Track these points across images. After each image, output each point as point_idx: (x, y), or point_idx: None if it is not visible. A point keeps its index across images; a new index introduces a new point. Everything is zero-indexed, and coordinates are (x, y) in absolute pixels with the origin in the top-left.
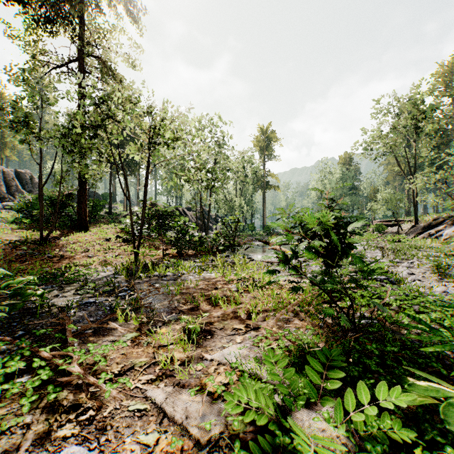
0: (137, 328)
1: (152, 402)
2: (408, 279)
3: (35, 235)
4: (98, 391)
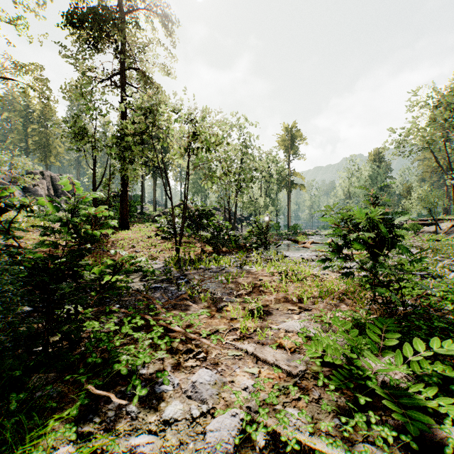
0: (207, 306)
1: (244, 352)
2: (450, 276)
3: None
4: (199, 343)
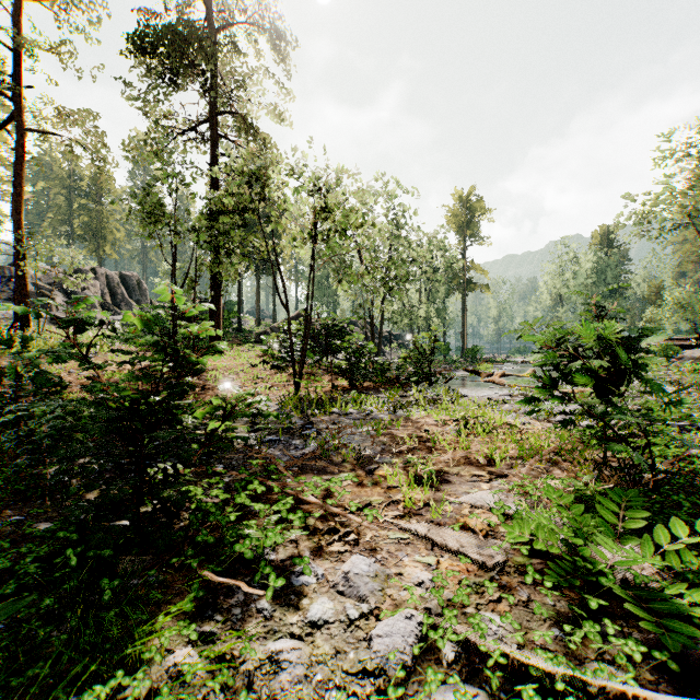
0: (350, 468)
1: (412, 534)
2: None
3: None
4: (345, 521)
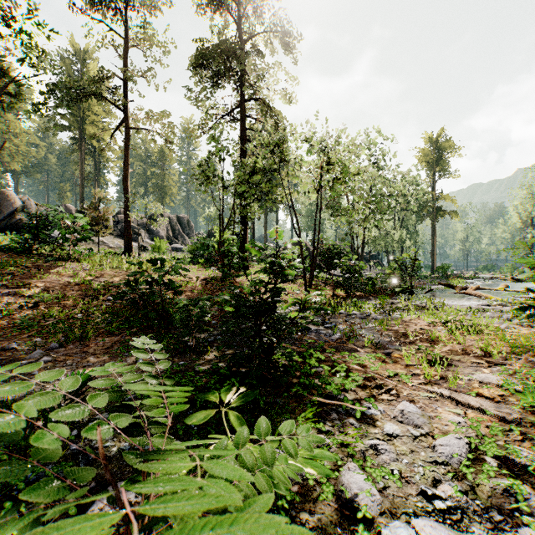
0: (371, 351)
1: (437, 395)
2: None
3: (213, 273)
4: (383, 383)
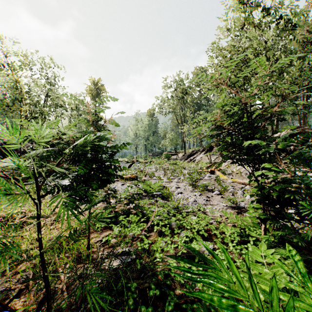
0: None
1: None
2: (175, 193)
3: None
4: None
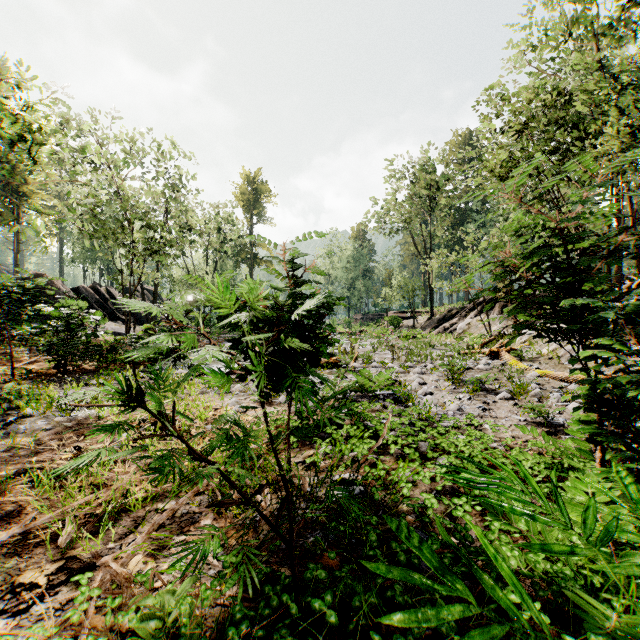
0: None
1: None
2: (419, 393)
3: None
4: None
